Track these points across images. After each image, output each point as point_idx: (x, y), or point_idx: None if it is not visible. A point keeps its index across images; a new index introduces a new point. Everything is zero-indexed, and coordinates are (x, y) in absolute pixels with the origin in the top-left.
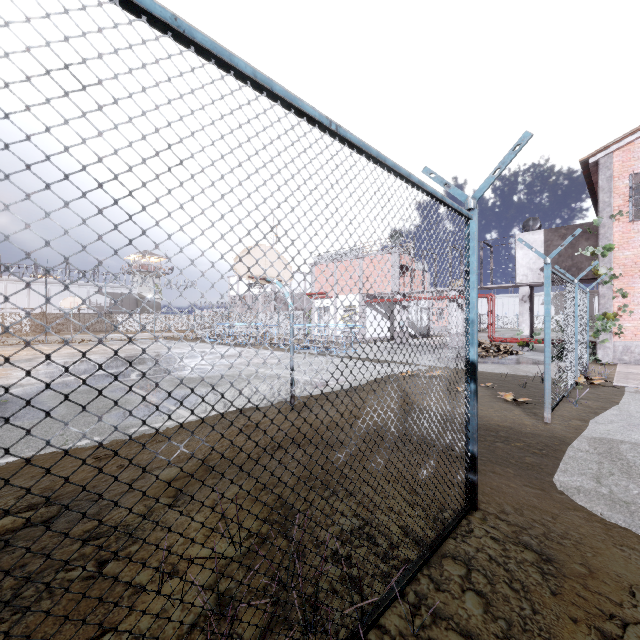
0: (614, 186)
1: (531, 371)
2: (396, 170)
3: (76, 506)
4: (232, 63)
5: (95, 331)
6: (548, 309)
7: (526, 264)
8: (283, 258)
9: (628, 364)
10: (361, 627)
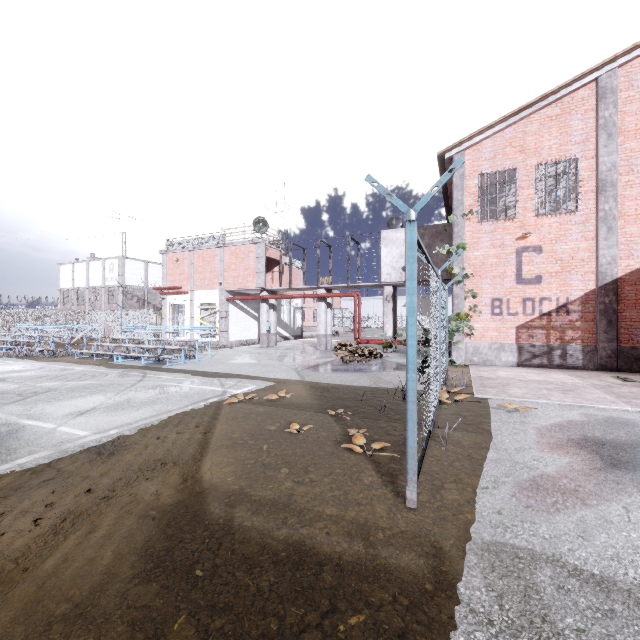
0: (466, 185)
1: (393, 381)
2: None
3: None
4: None
5: None
6: (413, 303)
7: (390, 262)
8: None
9: (478, 365)
10: None
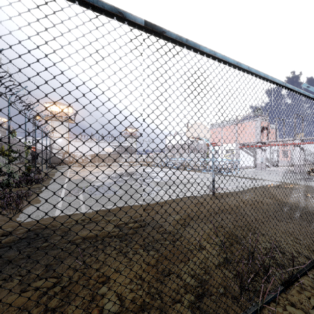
0: None
1: None
2: (304, 94)
3: (150, 223)
4: (259, 74)
5: (112, 161)
6: None
7: None
8: (206, 128)
9: None
10: (291, 279)
